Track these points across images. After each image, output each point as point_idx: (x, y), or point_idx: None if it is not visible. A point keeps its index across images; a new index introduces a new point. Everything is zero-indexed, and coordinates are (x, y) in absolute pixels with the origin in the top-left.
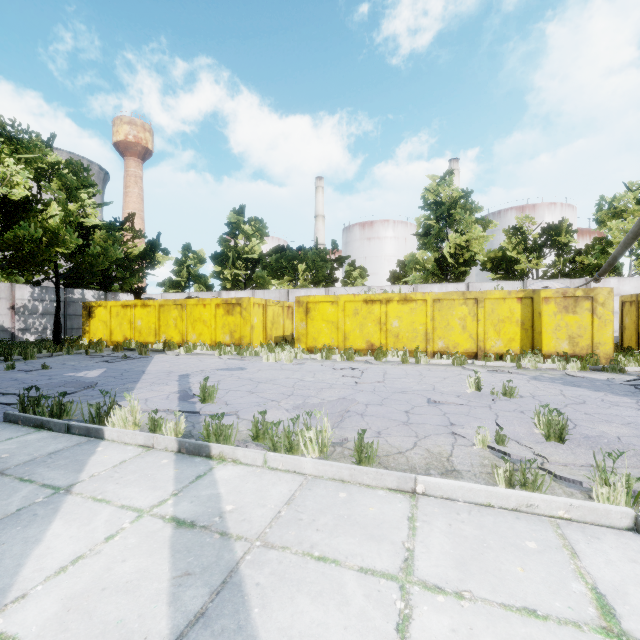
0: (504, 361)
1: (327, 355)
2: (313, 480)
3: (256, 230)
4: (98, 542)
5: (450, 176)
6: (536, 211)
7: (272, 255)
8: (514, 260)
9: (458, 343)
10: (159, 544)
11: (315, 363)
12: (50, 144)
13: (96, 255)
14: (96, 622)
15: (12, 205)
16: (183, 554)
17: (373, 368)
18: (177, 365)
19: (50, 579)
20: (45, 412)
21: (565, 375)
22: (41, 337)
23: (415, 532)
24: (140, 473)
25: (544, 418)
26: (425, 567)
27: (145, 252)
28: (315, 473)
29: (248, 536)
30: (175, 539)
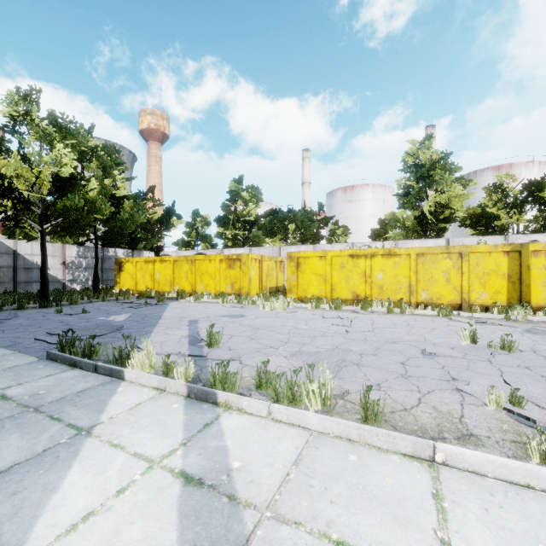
0: (491, 313)
1: (316, 304)
2: (319, 437)
3: (252, 196)
4: (109, 496)
5: (430, 140)
6: (513, 170)
7: (266, 217)
8: (494, 216)
9: (442, 295)
10: (167, 504)
11: (306, 312)
12: (91, 132)
13: (125, 220)
14: None
15: (62, 181)
16: (191, 520)
17: (360, 317)
18: (188, 311)
19: (60, 539)
20: (78, 352)
21: None
22: (84, 286)
23: (446, 516)
24: (153, 417)
25: None
26: None
27: (163, 217)
28: (320, 429)
29: (257, 503)
30: (183, 499)
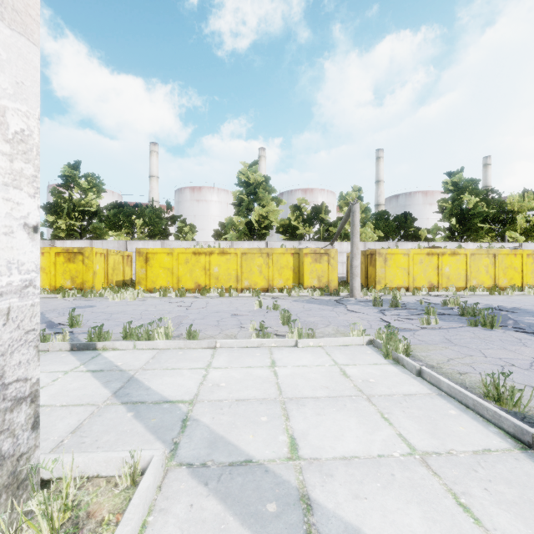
0: (283, 292)
1: (164, 293)
2: (164, 350)
3: (93, 185)
4: (49, 382)
5: (256, 165)
6: (313, 193)
7: (110, 209)
8: (296, 227)
9: (257, 282)
10: (87, 377)
11: (155, 300)
12: None
13: None
14: (72, 396)
15: None
16: (103, 378)
17: (199, 300)
18: None
19: None
20: None
21: (311, 298)
22: None
23: (214, 358)
24: (50, 361)
25: (282, 314)
26: (216, 364)
27: None
28: (165, 347)
29: (135, 369)
30: (95, 375)
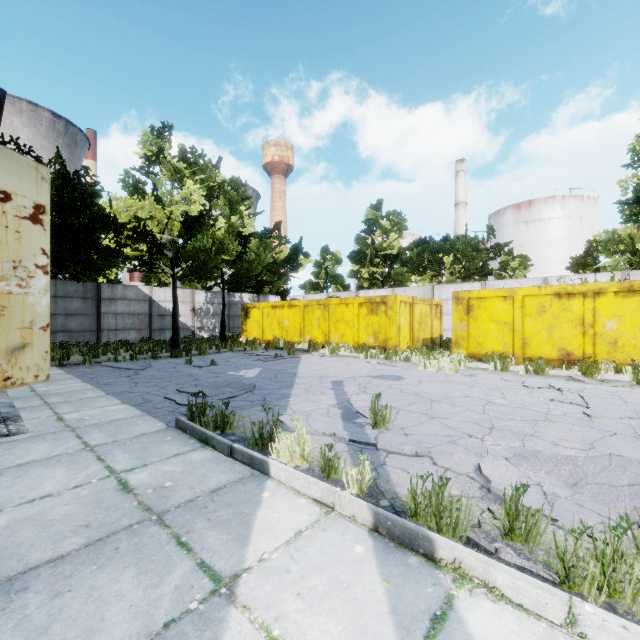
0: None
1: (503, 365)
2: None
3: (394, 224)
4: None
5: None
6: None
7: (413, 249)
8: None
9: None
10: None
11: (490, 375)
12: (218, 167)
13: (251, 261)
14: None
15: (191, 221)
16: None
17: (591, 390)
18: (325, 368)
19: None
20: (210, 423)
21: None
22: (212, 335)
23: None
24: (328, 574)
25: None
26: None
27: (289, 256)
28: None
29: None
30: None
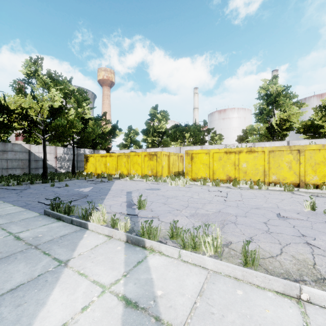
0: (320, 189)
1: (204, 182)
2: (214, 275)
3: (163, 117)
4: (77, 311)
5: (276, 78)
6: None
7: (172, 129)
8: (319, 126)
9: (286, 177)
10: (114, 321)
11: (197, 187)
12: (70, 81)
13: (89, 132)
14: None
15: (54, 110)
16: None
17: (232, 191)
18: (125, 186)
19: None
20: (62, 211)
21: None
22: (67, 171)
23: None
24: (105, 255)
25: None
26: None
27: (111, 130)
28: (215, 269)
29: (175, 324)
30: (125, 318)
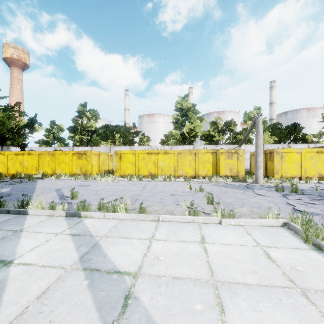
0: (205, 179)
1: (130, 178)
2: (123, 220)
3: (93, 115)
4: (43, 242)
5: (187, 97)
6: (224, 114)
7: (102, 129)
8: (213, 136)
9: (188, 172)
10: (67, 240)
11: (124, 182)
12: None
13: None
14: (52, 257)
15: None
16: (77, 241)
17: (151, 183)
18: (52, 185)
19: (29, 251)
20: None
21: (226, 184)
22: None
23: (156, 230)
24: (51, 224)
25: (207, 196)
26: (158, 236)
27: (27, 124)
28: (124, 218)
29: (100, 235)
30: (73, 239)
